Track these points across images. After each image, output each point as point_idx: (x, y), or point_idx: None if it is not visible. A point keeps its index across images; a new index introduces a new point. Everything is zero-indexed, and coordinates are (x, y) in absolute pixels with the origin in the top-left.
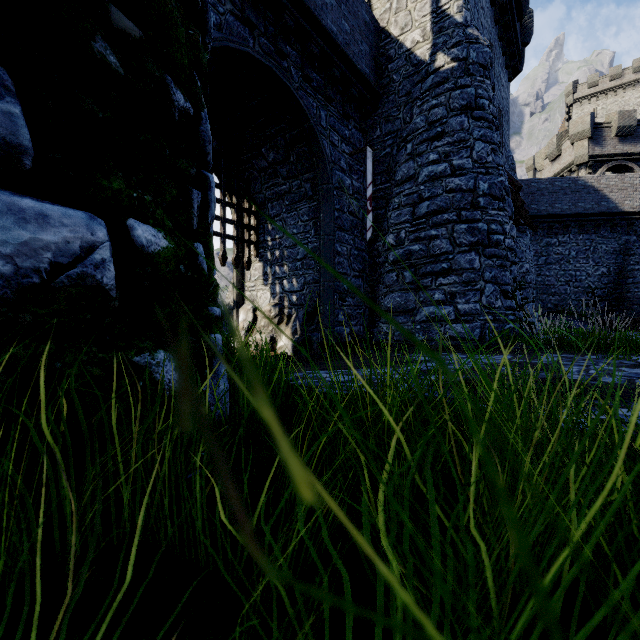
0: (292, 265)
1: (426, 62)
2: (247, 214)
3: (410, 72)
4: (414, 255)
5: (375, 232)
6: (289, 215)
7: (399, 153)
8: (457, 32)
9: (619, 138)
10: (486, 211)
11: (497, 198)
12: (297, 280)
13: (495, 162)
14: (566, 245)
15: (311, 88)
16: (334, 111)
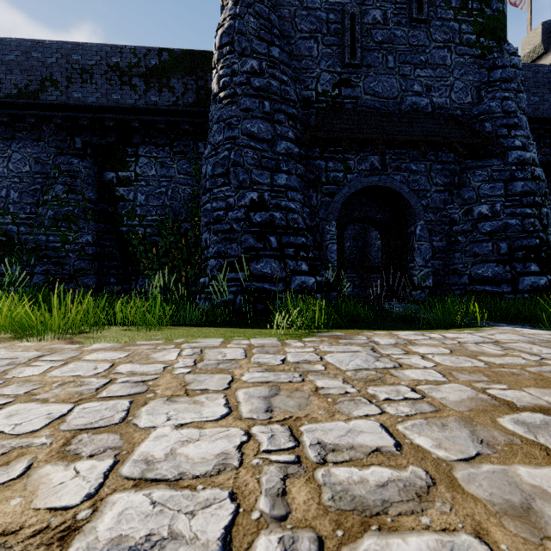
0: None
1: None
2: None
3: None
4: None
5: None
6: None
7: None
8: None
9: None
10: None
11: None
12: None
13: None
14: None
15: None
16: None
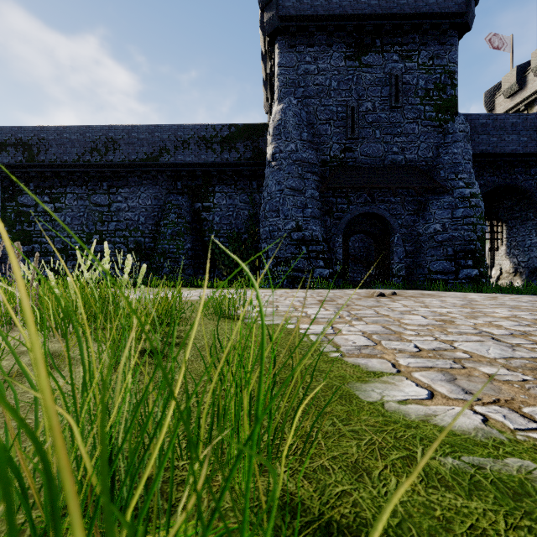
0: (522, 249)
1: None
2: (496, 227)
3: None
4: None
5: None
6: (520, 226)
7: None
8: None
9: None
10: None
11: None
12: (525, 256)
13: None
14: None
15: (530, 176)
16: None
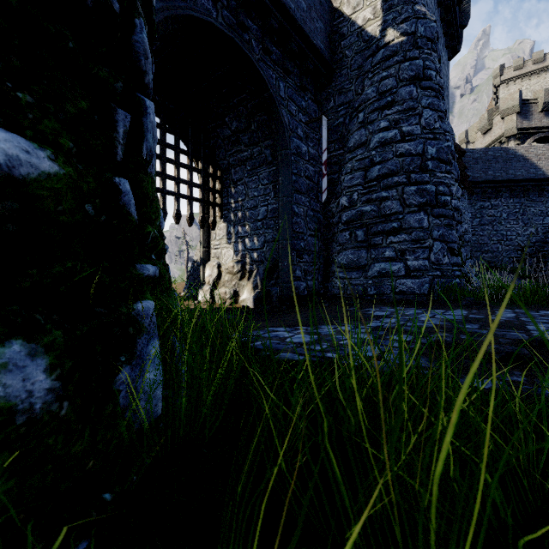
0: (253, 225)
1: (377, 37)
2: (212, 179)
3: (361, 47)
4: (366, 215)
5: (329, 195)
6: (250, 179)
7: (351, 122)
8: (406, 9)
9: (545, 113)
10: (434, 174)
11: (444, 162)
12: (258, 239)
13: (442, 128)
14: (498, 208)
15: (271, 60)
16: (292, 83)
